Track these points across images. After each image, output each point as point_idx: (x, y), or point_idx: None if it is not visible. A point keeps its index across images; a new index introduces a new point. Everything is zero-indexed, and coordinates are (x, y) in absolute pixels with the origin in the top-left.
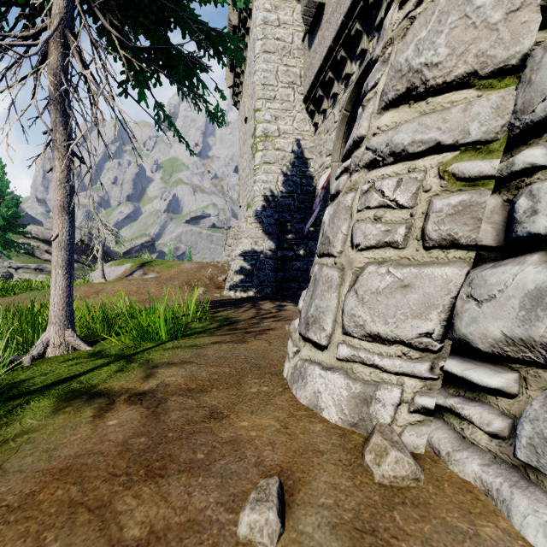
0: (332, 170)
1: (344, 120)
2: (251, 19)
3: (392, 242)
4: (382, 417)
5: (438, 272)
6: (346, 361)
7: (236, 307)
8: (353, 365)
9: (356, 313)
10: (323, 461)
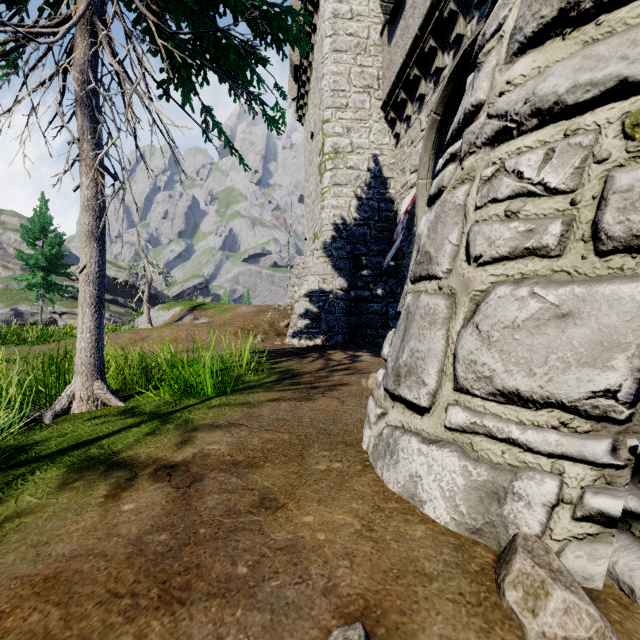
0: (418, 189)
1: (433, 127)
2: (318, 13)
3: (538, 247)
4: (525, 524)
5: (624, 290)
6: (461, 431)
7: (300, 357)
8: (473, 438)
9: (478, 359)
10: (433, 593)
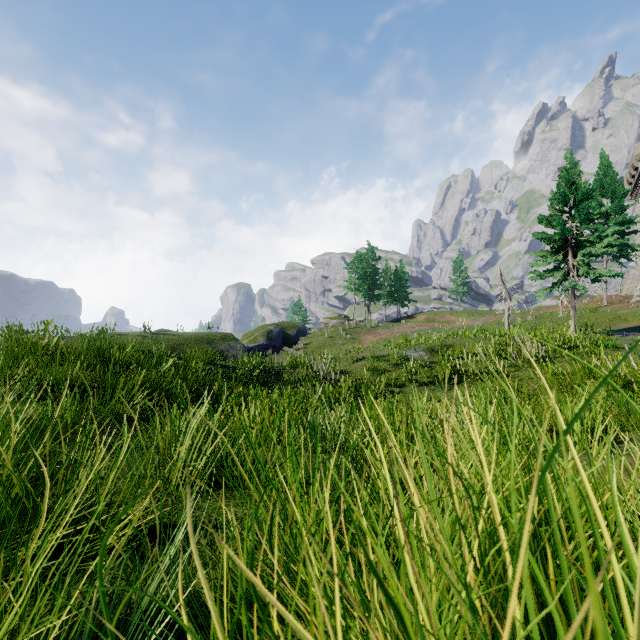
0: None
1: None
2: None
3: None
4: None
5: None
6: None
7: None
8: None
9: None
10: None
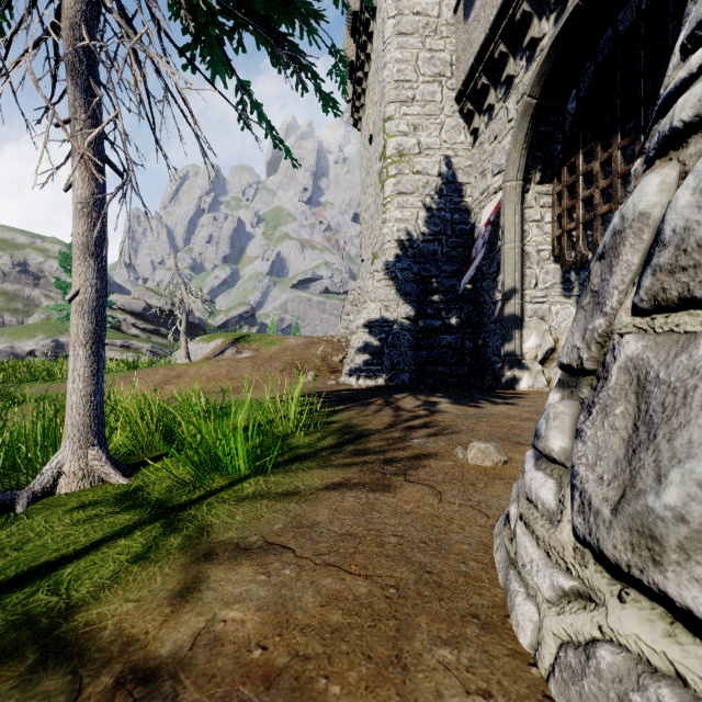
0: (506, 194)
1: (526, 114)
2: None
3: None
4: None
5: None
6: None
7: (361, 404)
8: None
9: None
10: None
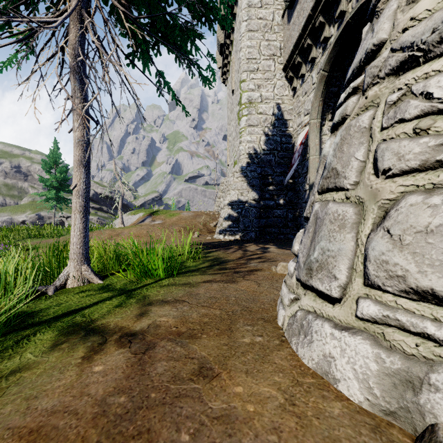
0: (311, 127)
1: (322, 81)
2: (237, 5)
3: None
4: None
5: None
6: (373, 322)
7: (225, 248)
8: (385, 329)
9: (390, 259)
10: None
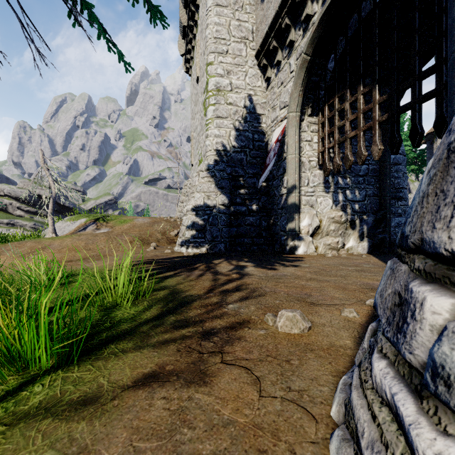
0: (289, 121)
1: (303, 66)
2: None
3: None
4: None
5: None
6: None
7: (187, 269)
8: None
9: None
10: None
